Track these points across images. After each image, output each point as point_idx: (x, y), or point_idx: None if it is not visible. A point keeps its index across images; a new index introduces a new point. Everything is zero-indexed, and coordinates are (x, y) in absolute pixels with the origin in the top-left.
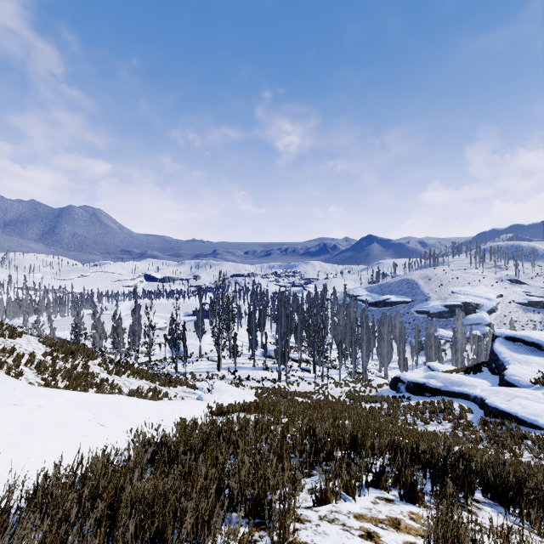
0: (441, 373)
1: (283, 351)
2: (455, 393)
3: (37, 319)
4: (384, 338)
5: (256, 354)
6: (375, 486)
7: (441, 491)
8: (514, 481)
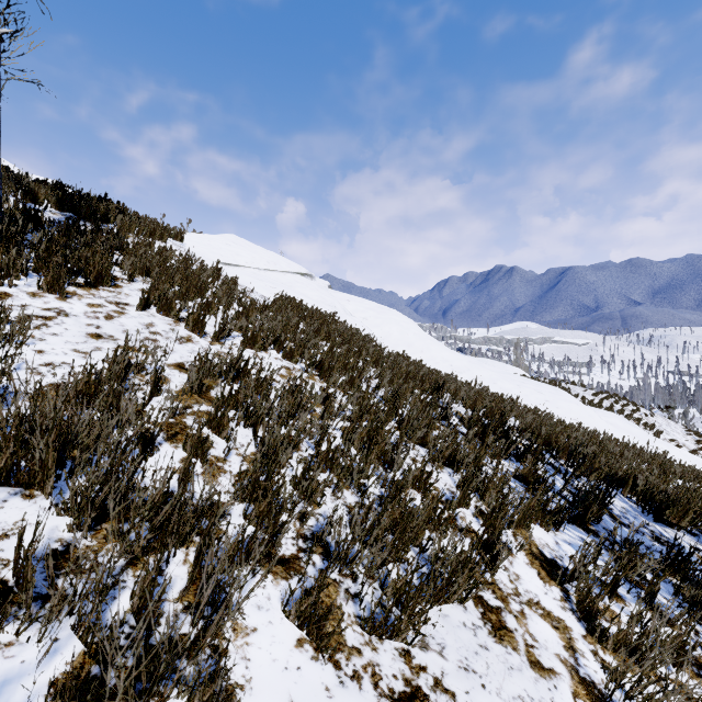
0: None
1: None
2: None
3: (685, 410)
4: None
5: None
6: None
7: None
8: None
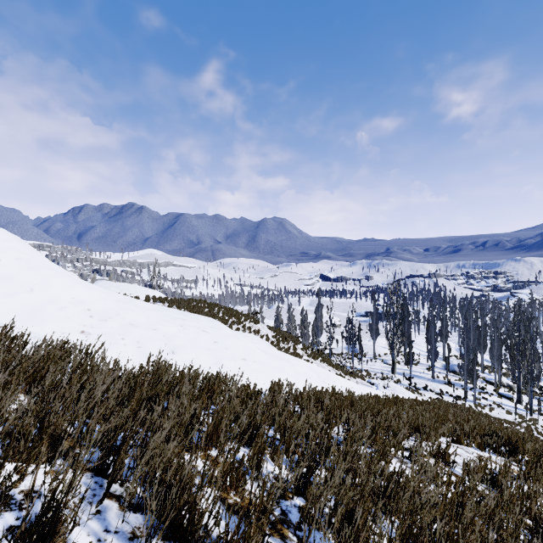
0: None
1: (470, 368)
2: None
3: (254, 309)
4: None
5: (436, 366)
6: (507, 458)
7: None
8: None
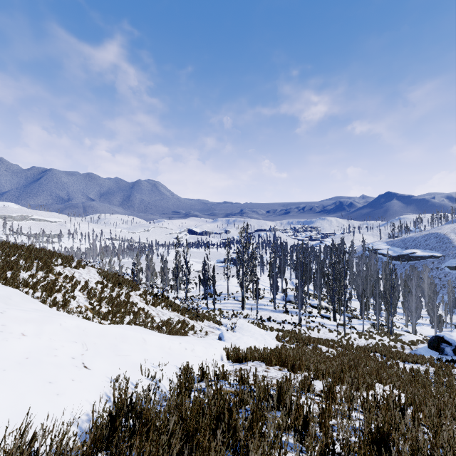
0: None
1: (303, 297)
2: None
3: (110, 258)
4: (412, 292)
5: (276, 298)
6: None
7: None
8: None
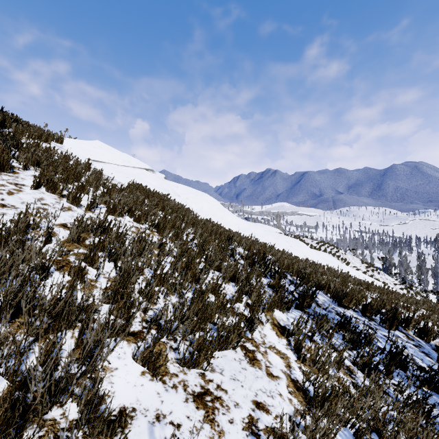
0: None
1: None
2: None
3: (362, 251)
4: None
5: None
6: None
7: None
8: None
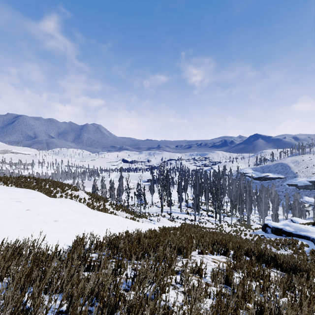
0: (294, 223)
1: (197, 204)
2: (301, 236)
3: (77, 182)
4: (262, 200)
5: (182, 205)
6: (224, 255)
7: (251, 261)
8: (294, 266)
